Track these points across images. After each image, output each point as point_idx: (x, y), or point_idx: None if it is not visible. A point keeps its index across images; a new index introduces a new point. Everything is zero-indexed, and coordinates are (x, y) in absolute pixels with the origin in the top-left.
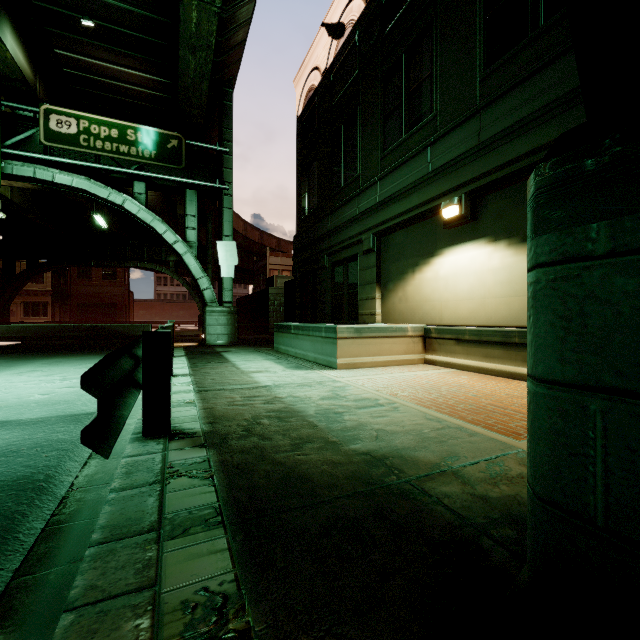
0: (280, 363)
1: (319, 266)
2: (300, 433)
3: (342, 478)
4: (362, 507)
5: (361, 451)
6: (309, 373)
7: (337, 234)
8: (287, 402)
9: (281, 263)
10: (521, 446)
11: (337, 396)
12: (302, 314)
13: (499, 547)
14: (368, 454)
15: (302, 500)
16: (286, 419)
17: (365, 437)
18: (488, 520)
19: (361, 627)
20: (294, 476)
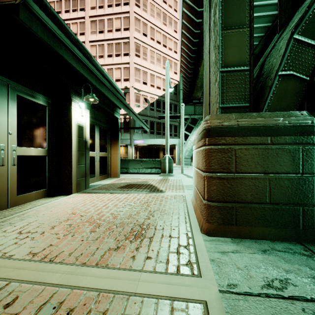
0: None
1: None
2: None
3: None
4: None
5: None
6: None
7: None
8: None
9: None
10: (214, 295)
11: None
12: None
13: (314, 251)
14: None
15: None
16: None
17: None
18: (314, 259)
19: None
20: None
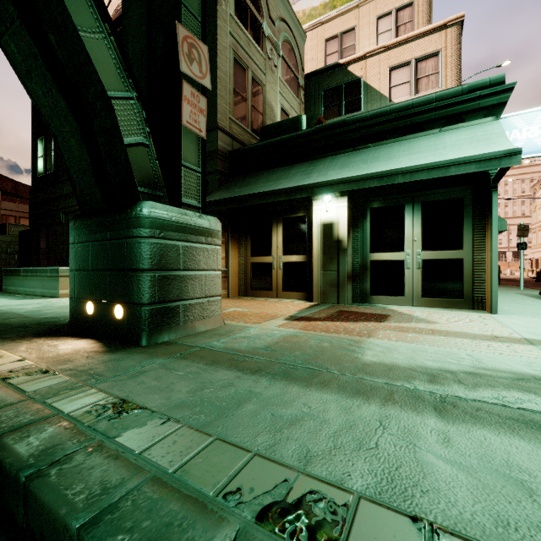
0: (6, 297)
1: (56, 221)
2: (10, 317)
3: (27, 322)
4: (32, 325)
5: (44, 317)
6: (32, 300)
7: (72, 198)
8: (5, 310)
9: (18, 209)
10: None
11: (47, 306)
12: (39, 261)
13: None
14: (47, 317)
15: (2, 327)
16: (2, 315)
17: (51, 314)
18: None
19: (15, 334)
20: (0, 324)
